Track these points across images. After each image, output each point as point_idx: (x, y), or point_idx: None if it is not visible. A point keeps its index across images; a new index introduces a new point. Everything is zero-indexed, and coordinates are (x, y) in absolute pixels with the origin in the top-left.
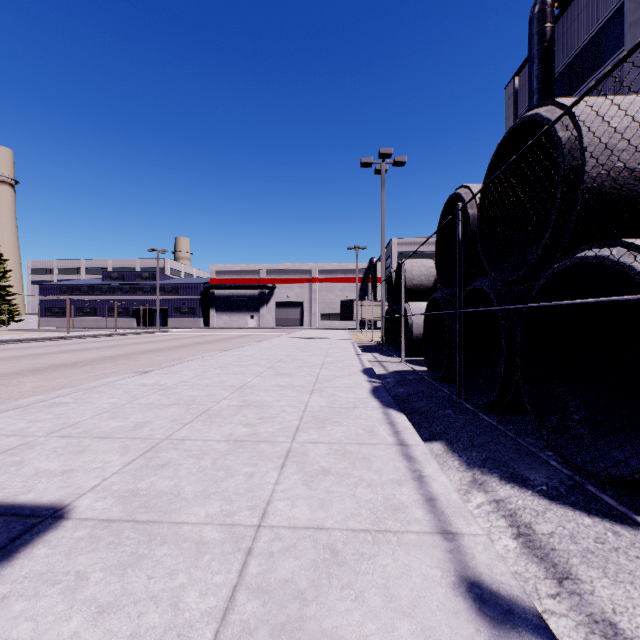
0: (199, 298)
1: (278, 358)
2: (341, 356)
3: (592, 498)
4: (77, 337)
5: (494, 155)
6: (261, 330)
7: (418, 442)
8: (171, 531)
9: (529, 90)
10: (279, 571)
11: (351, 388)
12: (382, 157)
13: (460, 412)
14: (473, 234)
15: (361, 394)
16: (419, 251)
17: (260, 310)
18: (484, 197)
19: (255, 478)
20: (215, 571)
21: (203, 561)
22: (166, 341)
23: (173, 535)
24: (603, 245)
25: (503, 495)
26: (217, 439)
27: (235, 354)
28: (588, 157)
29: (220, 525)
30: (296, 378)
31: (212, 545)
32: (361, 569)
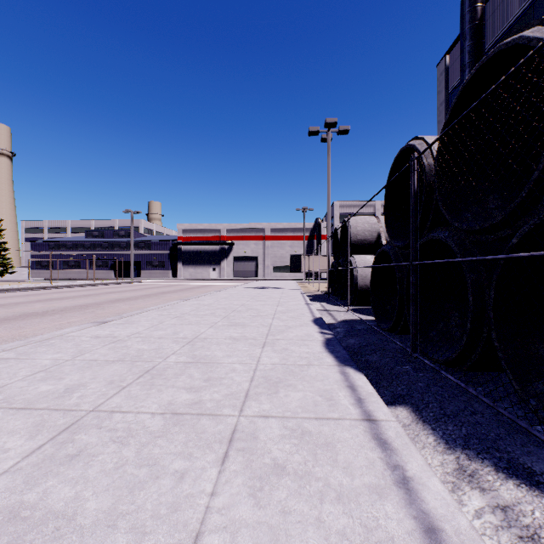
0: (168, 253)
1: (233, 307)
2: (292, 305)
3: None
4: (59, 287)
5: (457, 97)
6: (221, 281)
7: (388, 416)
8: None
9: (461, 64)
10: None
11: (303, 341)
12: (328, 126)
13: (419, 368)
14: (429, 184)
15: (314, 348)
16: (358, 212)
17: (221, 263)
18: (443, 144)
19: (186, 482)
20: None
21: None
22: (136, 291)
23: None
24: None
25: (508, 498)
26: (152, 411)
27: (194, 303)
28: None
29: None
30: (249, 329)
31: None
32: None
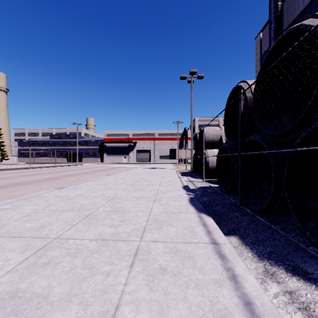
0: (98, 148)
1: (136, 179)
2: (170, 178)
3: None
4: (34, 167)
5: (265, 58)
6: (129, 164)
7: (225, 241)
8: None
9: (269, 38)
10: None
11: (177, 198)
12: (191, 74)
13: (243, 214)
14: (249, 108)
15: (183, 203)
16: (209, 124)
17: (129, 154)
18: (257, 85)
19: (110, 277)
20: None
21: None
22: (80, 170)
23: None
24: None
25: (293, 287)
26: (90, 238)
27: (113, 177)
28: None
29: None
30: (145, 192)
31: None
32: None
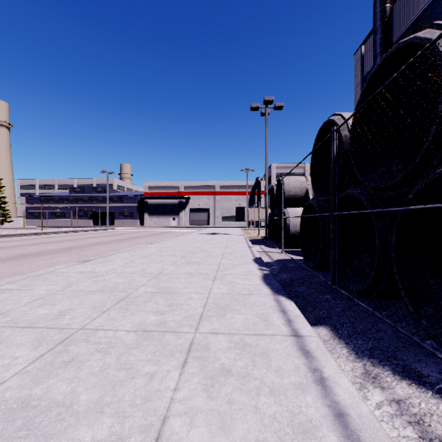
0: (137, 205)
1: (190, 249)
2: (237, 248)
3: None
4: (48, 233)
5: (367, 82)
6: (180, 228)
7: (311, 333)
8: None
9: (374, 53)
10: None
11: (246, 275)
12: (266, 103)
13: (337, 297)
14: (345, 151)
15: (254, 281)
16: (291, 173)
17: (179, 214)
18: (356, 119)
19: (155, 381)
20: None
21: None
22: (111, 236)
23: None
24: None
25: (402, 394)
26: (127, 329)
27: (158, 246)
28: None
29: None
30: (202, 266)
31: None
32: None
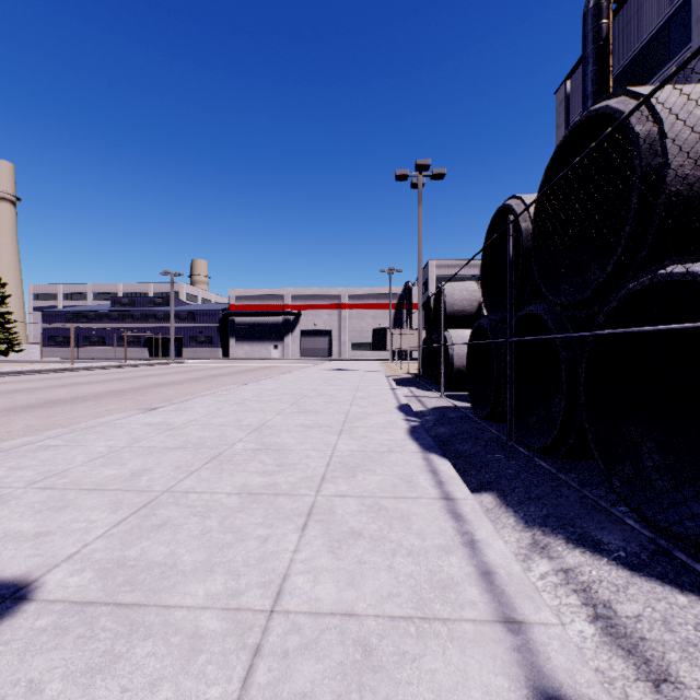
0: (217, 326)
1: (303, 393)
2: (374, 390)
3: (682, 568)
4: (82, 369)
5: (552, 158)
6: (285, 361)
7: (466, 495)
8: (159, 619)
9: (583, 94)
10: (295, 680)
11: (385, 428)
12: (419, 169)
13: (512, 457)
14: (526, 251)
15: (397, 435)
16: (459, 274)
17: (284, 339)
18: (539, 208)
19: (270, 543)
20: (211, 680)
21: (196, 664)
22: (180, 373)
23: (161, 625)
24: (692, 259)
25: (572, 563)
26: (227, 491)
27: (255, 388)
28: (671, 154)
29: (222, 610)
30: (323, 416)
31: (210, 640)
32: (403, 677)
